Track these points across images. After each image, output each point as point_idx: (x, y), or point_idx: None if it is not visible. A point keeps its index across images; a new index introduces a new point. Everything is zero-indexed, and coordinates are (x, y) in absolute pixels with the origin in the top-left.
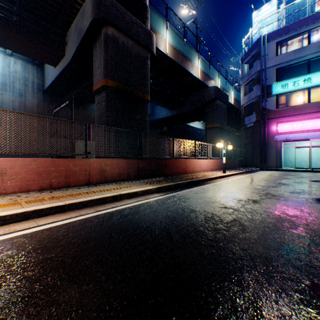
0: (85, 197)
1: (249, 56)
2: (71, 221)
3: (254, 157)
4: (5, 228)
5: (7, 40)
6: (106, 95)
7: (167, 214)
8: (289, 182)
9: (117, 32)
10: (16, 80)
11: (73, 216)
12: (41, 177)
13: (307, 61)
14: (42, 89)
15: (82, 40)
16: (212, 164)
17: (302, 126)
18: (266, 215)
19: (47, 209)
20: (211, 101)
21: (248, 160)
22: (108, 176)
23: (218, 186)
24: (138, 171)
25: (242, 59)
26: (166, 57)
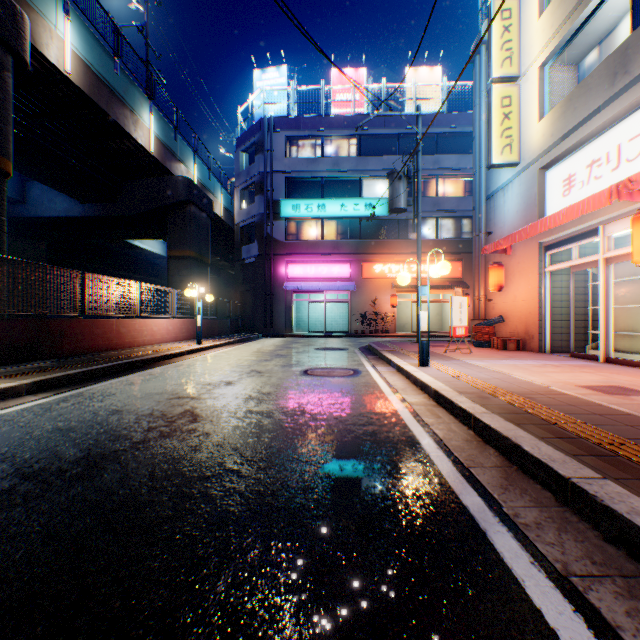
0: None
1: (250, 143)
2: None
3: (256, 315)
4: None
5: None
6: None
7: (57, 426)
8: (291, 352)
9: None
10: None
11: None
12: None
13: (322, 180)
14: None
15: None
16: (180, 328)
17: (317, 271)
18: (235, 398)
19: None
20: (181, 205)
21: (248, 321)
22: None
23: (181, 368)
24: None
25: (239, 143)
26: (67, 80)
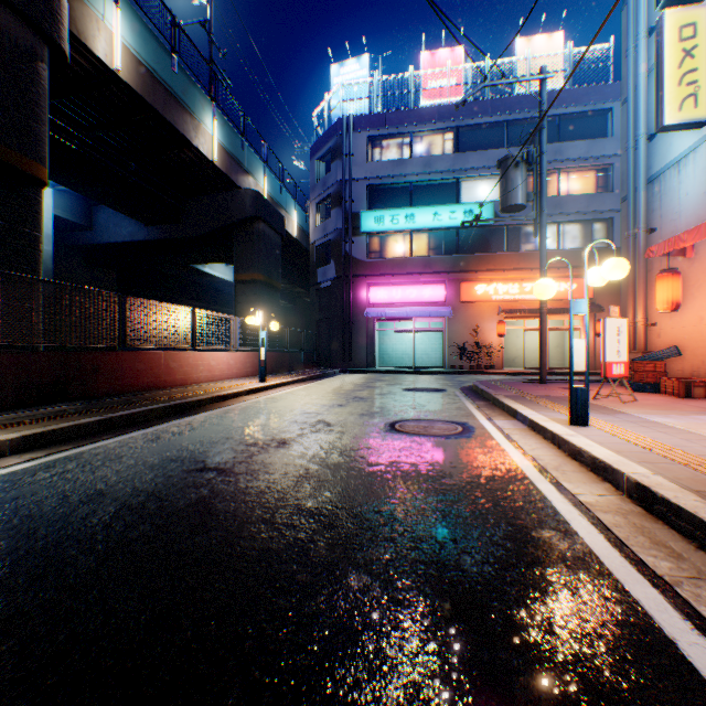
0: None
1: (326, 148)
2: None
3: (333, 347)
4: None
5: None
6: None
7: None
8: (372, 394)
9: None
10: None
11: None
12: None
13: (411, 186)
14: None
15: None
16: (243, 362)
17: (404, 295)
18: (282, 475)
19: None
20: (248, 222)
21: (324, 354)
22: None
23: (230, 415)
24: None
25: (314, 151)
26: (117, 78)
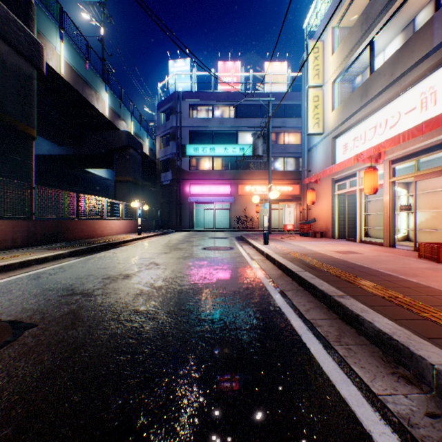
0: None
1: (166, 107)
2: None
3: (171, 218)
4: None
5: None
6: None
7: (98, 267)
8: (195, 239)
9: None
10: None
11: None
12: None
13: (213, 133)
14: None
15: None
16: (126, 226)
17: (209, 190)
18: (172, 258)
19: None
20: (123, 148)
21: (165, 221)
22: None
23: (136, 247)
24: (30, 236)
25: (159, 107)
26: (61, 77)
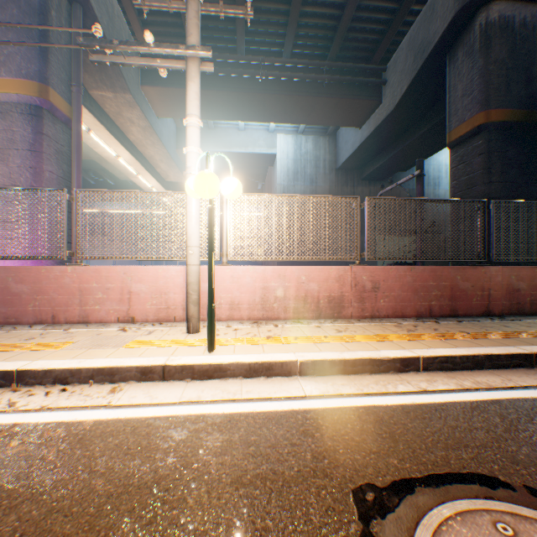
0: None
1: None
2: None
3: None
4: (461, 376)
5: (311, 112)
6: (482, 143)
7: None
8: None
9: (508, 7)
10: (306, 164)
11: None
12: (416, 296)
13: None
14: (334, 168)
15: (425, 60)
16: None
17: None
18: None
19: (503, 356)
20: None
21: None
22: (522, 302)
23: None
24: None
25: None
26: None
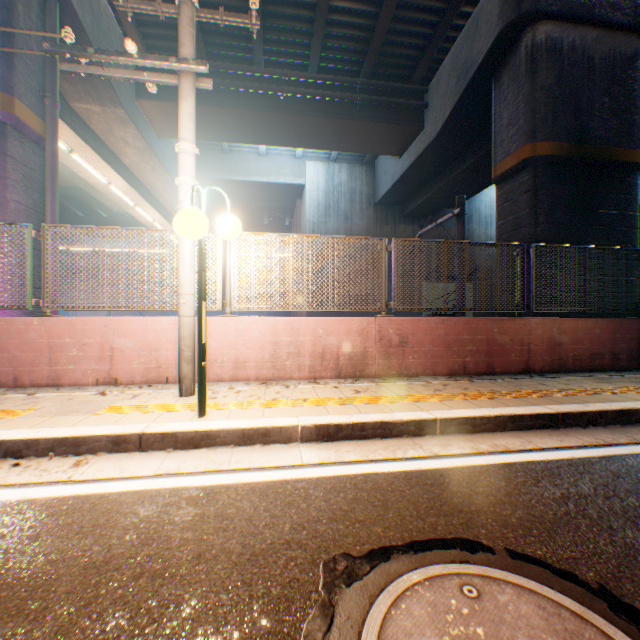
0: (575, 403)
1: None
2: (606, 455)
3: None
4: (480, 439)
5: (343, 137)
6: (528, 179)
7: None
8: None
9: (556, 28)
10: (340, 197)
11: (591, 442)
12: (449, 351)
13: None
14: (372, 202)
15: (469, 83)
16: None
17: None
18: None
19: (527, 416)
20: None
21: None
22: (565, 357)
23: None
24: (639, 350)
25: None
26: None
